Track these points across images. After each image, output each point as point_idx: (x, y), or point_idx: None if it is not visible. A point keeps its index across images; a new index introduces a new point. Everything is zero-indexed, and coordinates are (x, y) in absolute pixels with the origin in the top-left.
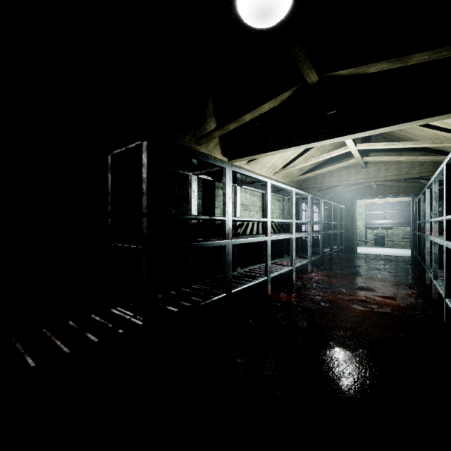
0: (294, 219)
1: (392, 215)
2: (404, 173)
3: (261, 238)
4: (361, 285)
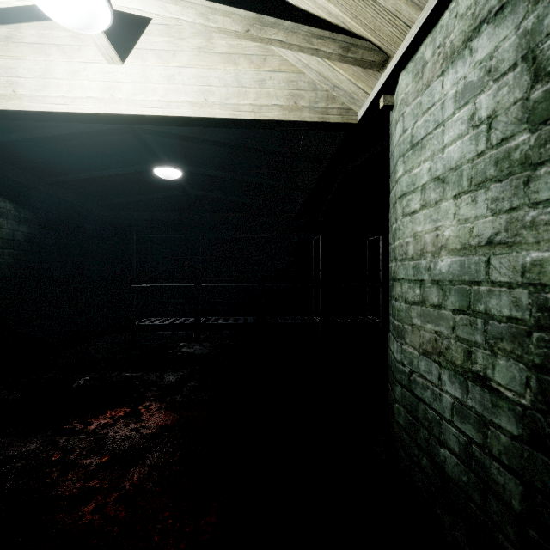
0: None
1: None
2: None
3: None
4: None
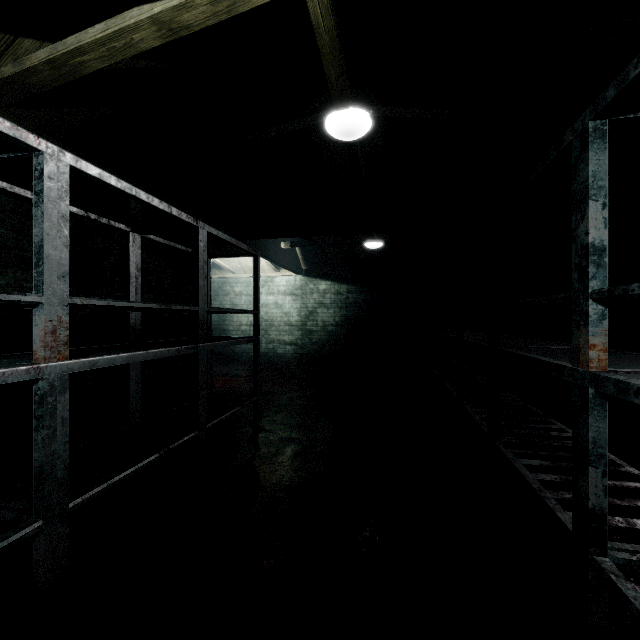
0: None
1: None
2: None
3: None
4: None
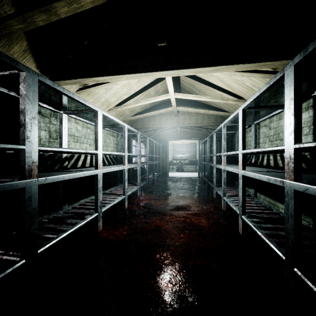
0: (126, 152)
1: (187, 151)
2: (199, 122)
3: (89, 172)
4: (177, 204)
